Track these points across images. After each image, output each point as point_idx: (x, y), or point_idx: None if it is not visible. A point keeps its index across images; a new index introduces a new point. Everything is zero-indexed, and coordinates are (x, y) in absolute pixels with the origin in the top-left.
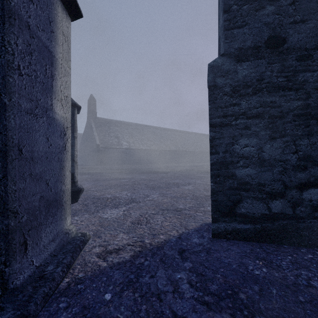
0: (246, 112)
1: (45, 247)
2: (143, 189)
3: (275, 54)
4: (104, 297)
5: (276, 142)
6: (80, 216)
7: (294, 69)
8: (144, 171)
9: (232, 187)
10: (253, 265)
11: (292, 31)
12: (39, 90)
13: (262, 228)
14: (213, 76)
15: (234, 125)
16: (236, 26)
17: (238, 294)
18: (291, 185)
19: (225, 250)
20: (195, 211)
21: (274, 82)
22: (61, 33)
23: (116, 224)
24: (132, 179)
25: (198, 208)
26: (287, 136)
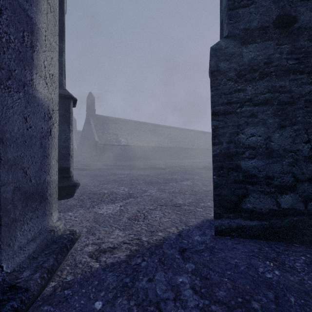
0: (252, 98)
1: (22, 248)
2: (141, 184)
3: (284, 35)
4: (93, 306)
5: (286, 131)
6: (74, 211)
7: (307, 50)
8: (142, 167)
9: (237, 180)
10: (263, 266)
11: (303, 9)
12: (14, 59)
13: (270, 225)
14: (216, 60)
15: (239, 113)
16: (241, 5)
17: (251, 302)
18: (303, 178)
19: (230, 249)
20: (194, 207)
21: (284, 65)
22: (45, 0)
23: (112, 220)
24: (130, 175)
25: (198, 204)
26: (299, 124)
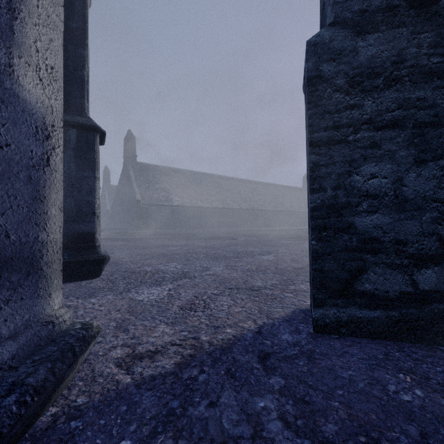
0: (373, 118)
1: None
2: (200, 260)
3: (424, 18)
4: None
5: (427, 169)
6: (99, 297)
7: None
8: (203, 237)
9: (349, 247)
10: (396, 382)
11: None
12: None
13: (401, 317)
14: (316, 61)
15: (353, 142)
16: None
17: None
18: None
19: (339, 355)
20: (281, 291)
21: (423, 64)
22: None
23: (155, 310)
24: (186, 247)
25: (286, 287)
26: None
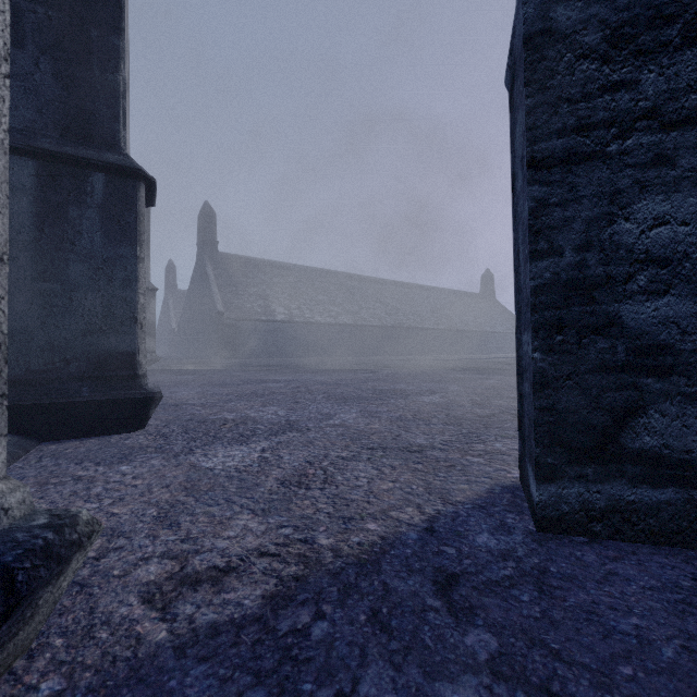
0: (659, 106)
1: None
2: (318, 402)
3: None
4: None
5: None
6: (137, 463)
7: None
8: (324, 369)
9: (610, 364)
10: None
11: None
12: None
13: None
14: (543, 2)
15: (617, 155)
16: None
17: None
18: None
19: (601, 579)
20: (461, 453)
21: None
22: None
23: (234, 487)
24: (295, 383)
25: (469, 446)
26: None
